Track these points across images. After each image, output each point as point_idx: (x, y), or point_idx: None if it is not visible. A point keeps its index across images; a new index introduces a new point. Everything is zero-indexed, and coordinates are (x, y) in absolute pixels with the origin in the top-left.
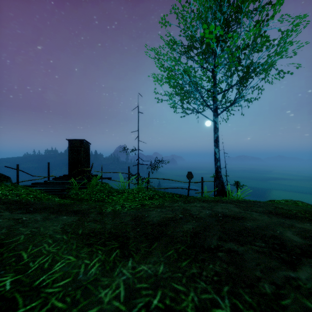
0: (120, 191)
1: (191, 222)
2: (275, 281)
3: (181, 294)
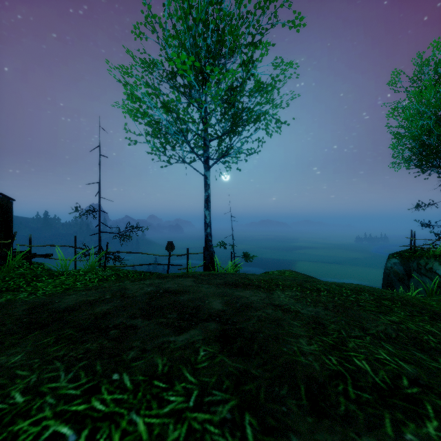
0: (55, 273)
1: (114, 302)
2: (148, 347)
3: (18, 379)
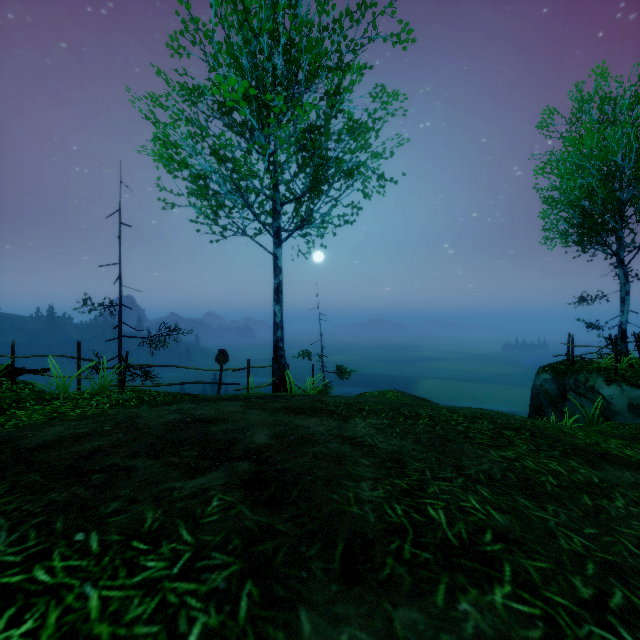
0: (46, 397)
1: (114, 435)
2: (140, 496)
3: None
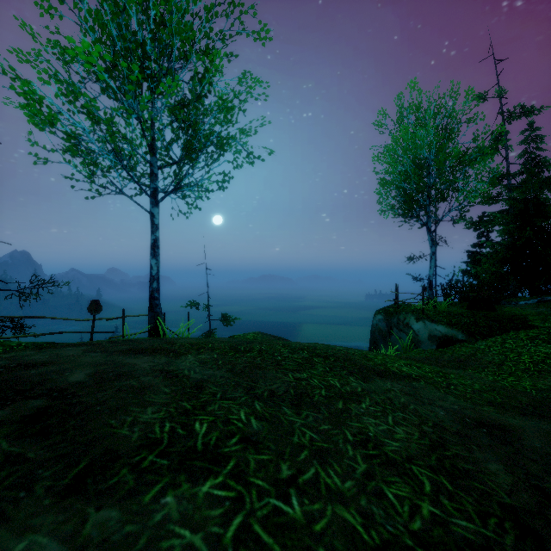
0: None
1: None
2: None
3: None
